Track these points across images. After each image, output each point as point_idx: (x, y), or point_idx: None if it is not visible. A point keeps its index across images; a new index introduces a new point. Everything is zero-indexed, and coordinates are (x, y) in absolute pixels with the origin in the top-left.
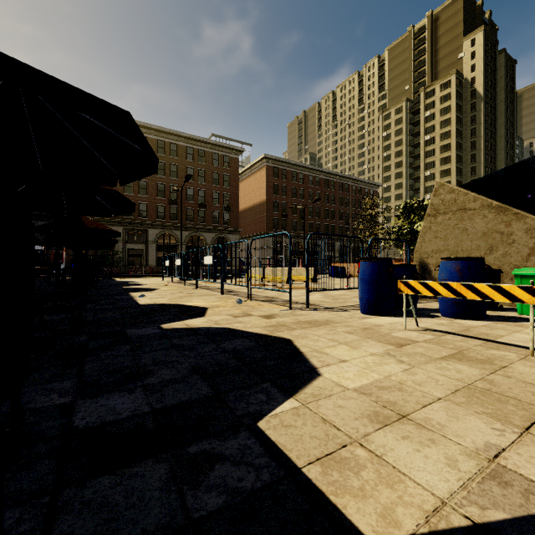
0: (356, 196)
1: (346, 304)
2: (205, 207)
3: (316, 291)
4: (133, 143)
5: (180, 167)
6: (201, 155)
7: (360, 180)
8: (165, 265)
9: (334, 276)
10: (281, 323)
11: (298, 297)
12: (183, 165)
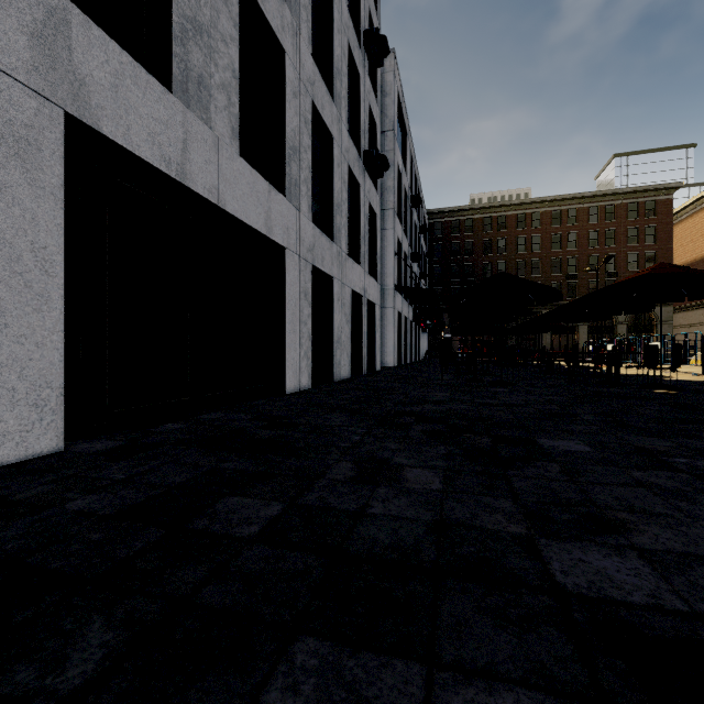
0: None
1: None
2: (615, 276)
3: None
4: None
5: (581, 234)
6: (607, 210)
7: None
8: (588, 350)
9: None
10: None
11: None
12: (584, 230)
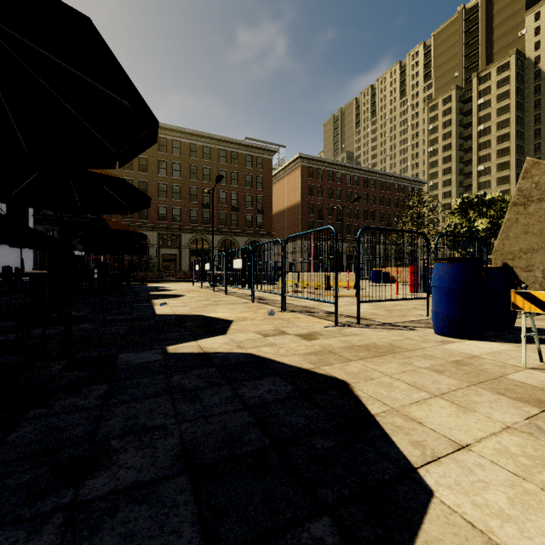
0: (399, 194)
1: (407, 319)
2: (237, 211)
3: (369, 302)
4: (123, 99)
5: (213, 170)
6: (233, 158)
7: (403, 177)
8: (195, 270)
9: (377, 281)
10: (327, 349)
11: (342, 307)
12: (216, 168)
